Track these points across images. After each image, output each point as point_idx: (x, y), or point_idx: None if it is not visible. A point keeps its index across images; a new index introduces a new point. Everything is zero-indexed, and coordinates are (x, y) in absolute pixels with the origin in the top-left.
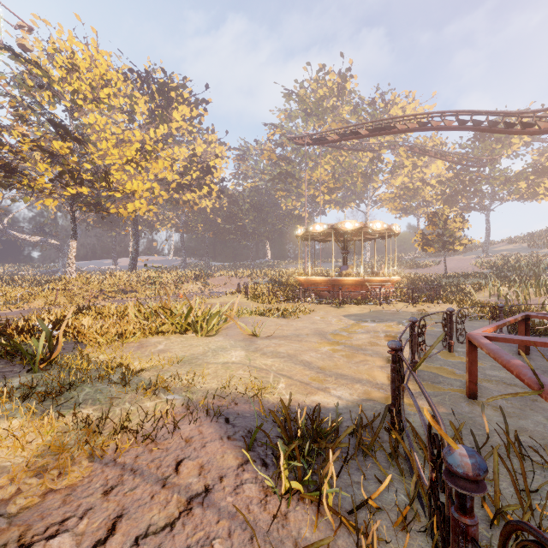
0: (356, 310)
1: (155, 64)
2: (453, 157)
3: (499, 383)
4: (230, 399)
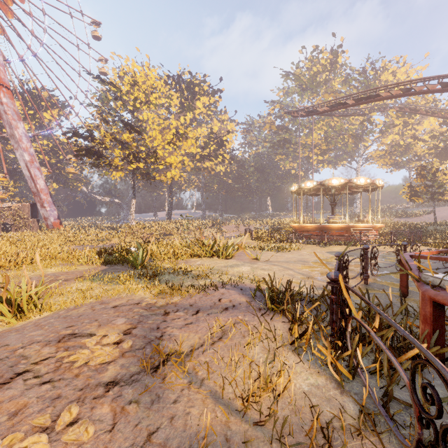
0: (338, 249)
1: (184, 69)
2: (445, 113)
3: None
4: (242, 283)
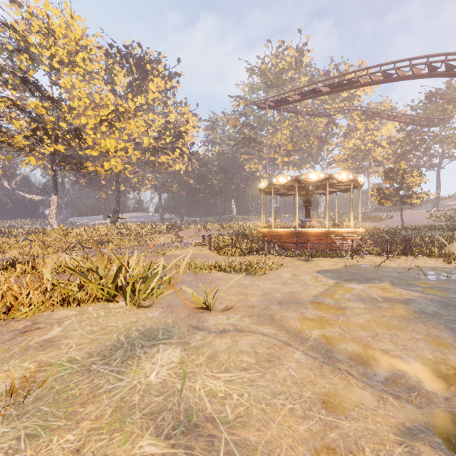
0: (328, 264)
1: (133, 41)
2: (405, 118)
3: None
4: None
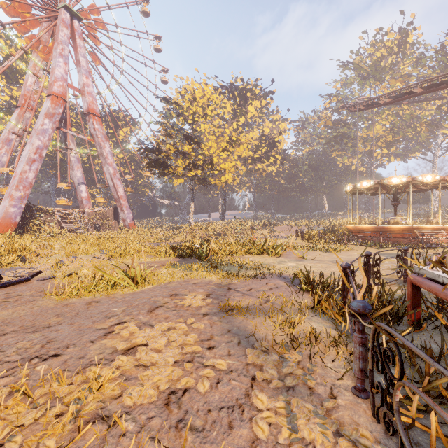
0: (395, 251)
1: (236, 77)
2: None
3: None
4: (286, 275)
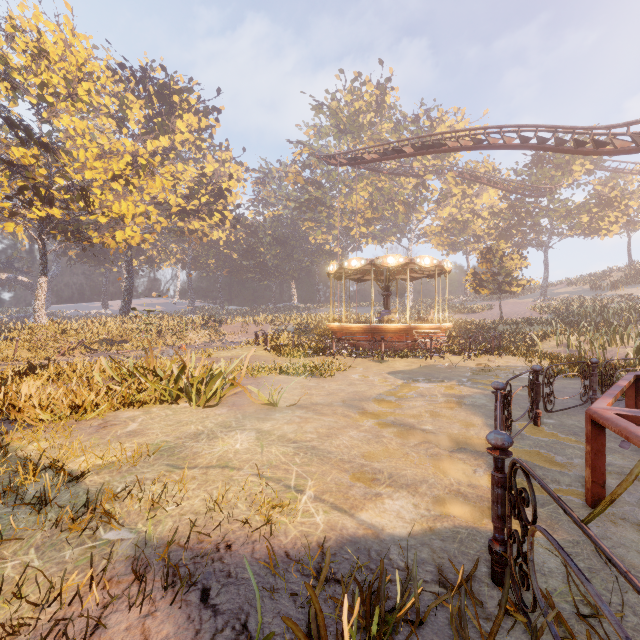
0: (403, 365)
1: (153, 60)
2: (508, 185)
3: (621, 476)
4: (220, 535)
